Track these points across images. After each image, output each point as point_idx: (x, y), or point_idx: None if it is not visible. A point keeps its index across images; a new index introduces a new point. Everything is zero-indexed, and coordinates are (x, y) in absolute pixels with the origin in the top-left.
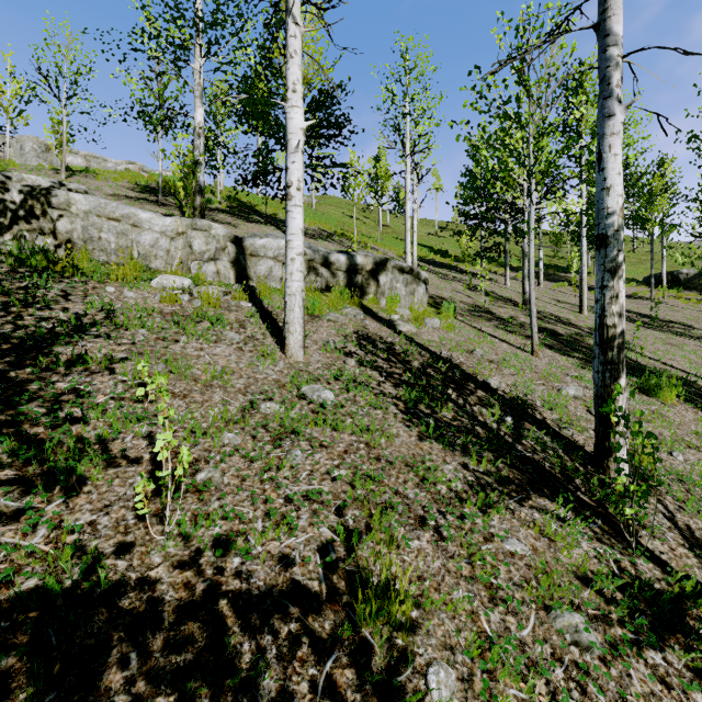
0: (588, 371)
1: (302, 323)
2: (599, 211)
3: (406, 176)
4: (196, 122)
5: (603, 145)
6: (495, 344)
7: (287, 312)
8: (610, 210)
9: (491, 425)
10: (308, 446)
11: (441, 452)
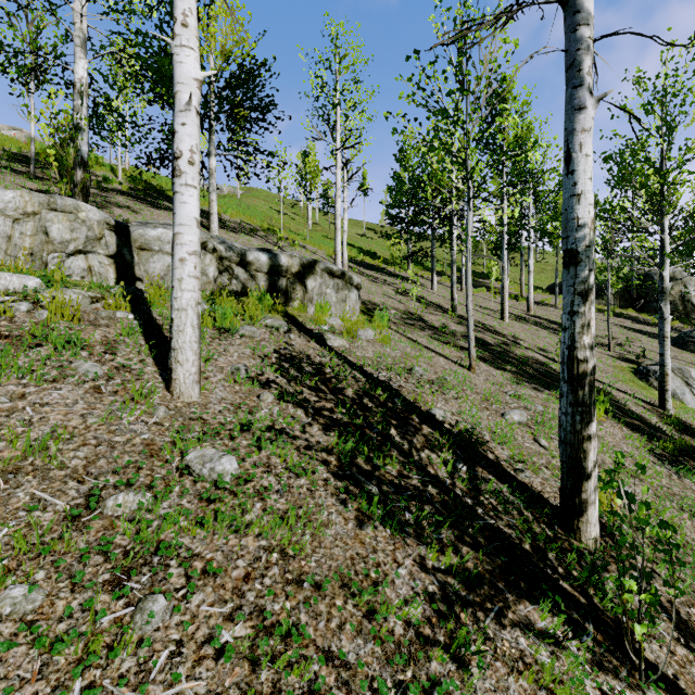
0: (523, 386)
1: (196, 348)
2: (568, 221)
3: (336, 171)
4: (77, 76)
5: (573, 142)
6: (432, 359)
7: (175, 333)
8: (581, 221)
9: (444, 478)
10: (182, 579)
11: (389, 543)
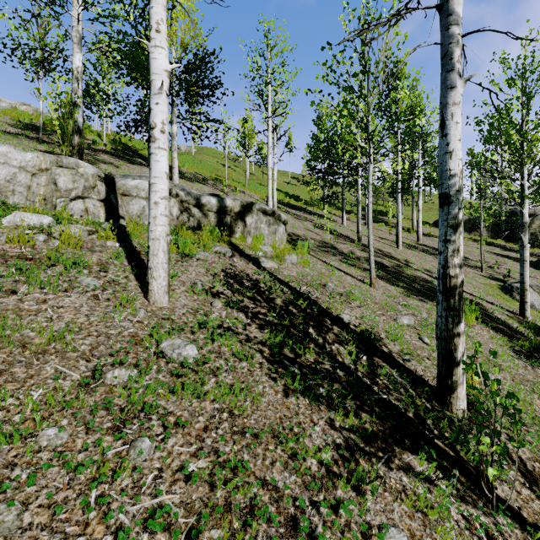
0: (412, 298)
1: (166, 267)
2: (442, 172)
3: (268, 134)
4: (74, 66)
5: (446, 113)
6: (341, 277)
7: (151, 256)
8: (452, 171)
9: (349, 365)
10: (160, 428)
11: (308, 409)
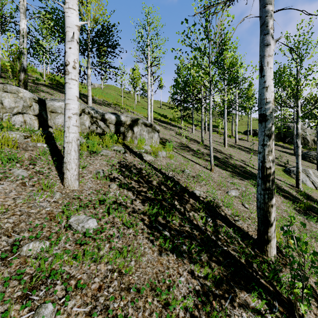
0: (235, 178)
1: (77, 162)
2: (261, 100)
3: (148, 77)
4: (21, 27)
5: (264, 61)
6: (193, 165)
7: (65, 154)
8: (268, 100)
9: (201, 226)
10: (63, 292)
11: (175, 263)
